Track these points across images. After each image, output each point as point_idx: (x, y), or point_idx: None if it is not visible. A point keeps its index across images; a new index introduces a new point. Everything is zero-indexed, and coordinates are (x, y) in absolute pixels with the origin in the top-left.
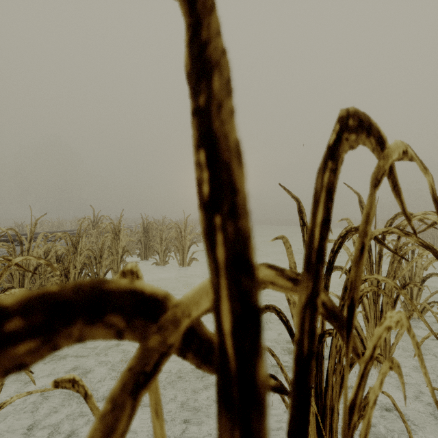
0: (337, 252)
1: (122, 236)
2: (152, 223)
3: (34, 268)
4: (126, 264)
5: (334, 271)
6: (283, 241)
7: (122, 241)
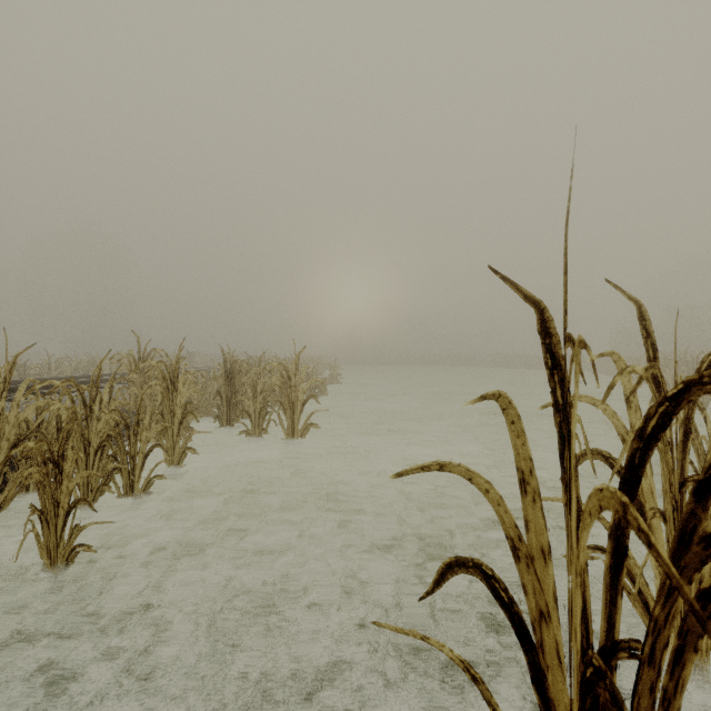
0: (656, 440)
1: (181, 385)
2: (240, 362)
3: (11, 446)
4: (188, 436)
5: (585, 459)
6: (500, 405)
7: (183, 394)
